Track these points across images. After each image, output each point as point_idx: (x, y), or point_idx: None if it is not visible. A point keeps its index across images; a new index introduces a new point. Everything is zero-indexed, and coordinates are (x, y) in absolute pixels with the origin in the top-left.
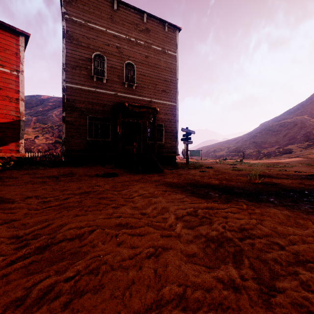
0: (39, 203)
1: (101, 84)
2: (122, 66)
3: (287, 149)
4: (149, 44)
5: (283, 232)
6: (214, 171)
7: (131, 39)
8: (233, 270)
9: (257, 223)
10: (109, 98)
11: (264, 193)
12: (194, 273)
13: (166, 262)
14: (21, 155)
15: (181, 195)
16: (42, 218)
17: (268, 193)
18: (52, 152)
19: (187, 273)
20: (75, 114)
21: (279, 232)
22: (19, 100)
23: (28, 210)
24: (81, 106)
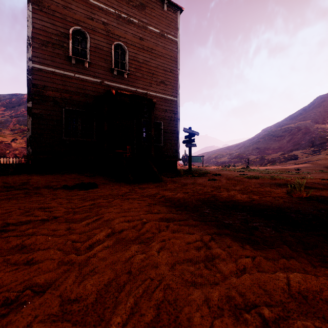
0: None
1: (82, 68)
2: (110, 48)
3: (292, 155)
4: (145, 24)
5: None
6: (225, 179)
7: (121, 16)
8: None
9: None
10: (92, 87)
11: None
12: None
13: None
14: None
15: (200, 234)
16: None
17: None
18: None
19: None
20: (46, 104)
21: None
22: None
23: None
24: (54, 95)
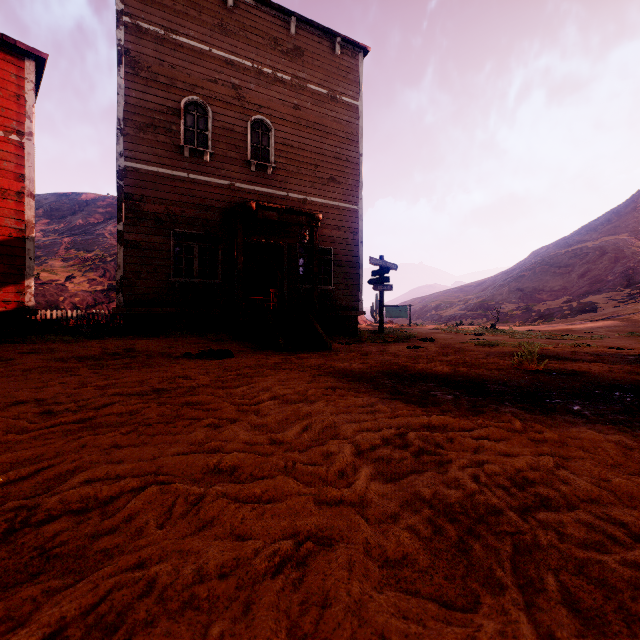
0: (39, 416)
1: (200, 164)
2: (244, 127)
3: (586, 304)
4: (302, 81)
5: (628, 492)
6: (438, 347)
7: (263, 71)
8: (523, 619)
9: (557, 467)
10: (216, 194)
11: (556, 392)
12: (407, 631)
13: (325, 587)
14: (28, 312)
15: (368, 397)
16: (30, 454)
17: (564, 393)
18: (103, 309)
19: (385, 629)
20: (145, 226)
21: (619, 491)
22: (23, 195)
23: (2, 433)
24: (158, 210)
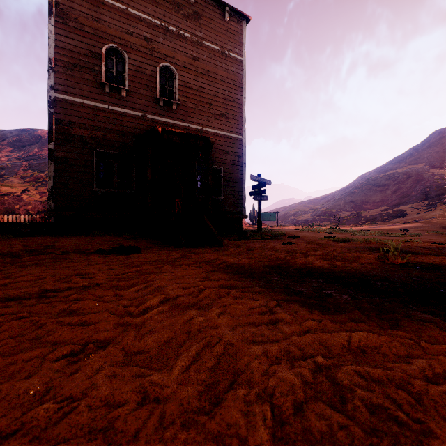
0: None
1: (118, 98)
2: (154, 71)
3: (398, 211)
4: (200, 38)
5: None
6: (305, 243)
7: (169, 28)
8: None
9: None
10: (132, 123)
11: (443, 289)
12: None
13: None
14: None
15: (265, 300)
16: None
17: None
18: None
19: None
20: (72, 146)
21: None
22: None
23: None
24: (83, 134)
